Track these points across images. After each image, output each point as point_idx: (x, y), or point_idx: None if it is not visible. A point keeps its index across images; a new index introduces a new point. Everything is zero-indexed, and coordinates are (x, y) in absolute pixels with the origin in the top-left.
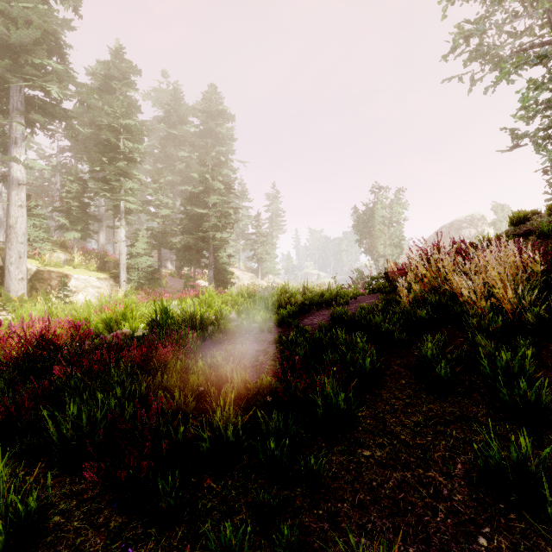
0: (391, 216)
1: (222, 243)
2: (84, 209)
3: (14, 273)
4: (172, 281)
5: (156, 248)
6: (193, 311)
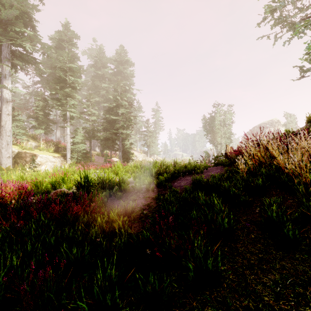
0: (224, 120)
1: (126, 136)
2: (46, 116)
3: (4, 154)
4: (98, 158)
5: (88, 139)
6: (104, 177)
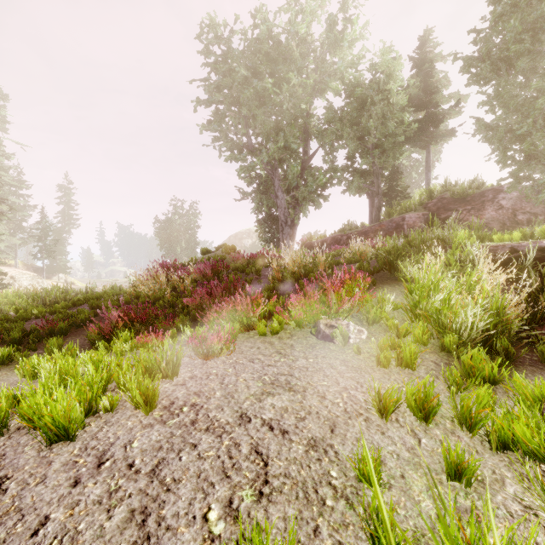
0: (187, 225)
1: None
2: None
3: None
4: None
5: None
6: None
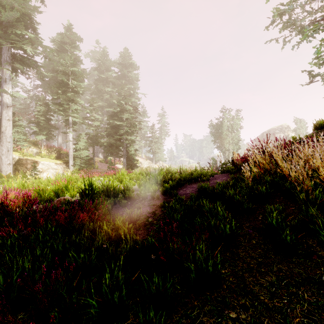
0: (232, 126)
1: (131, 142)
2: (47, 121)
3: (4, 160)
4: (101, 165)
5: (91, 145)
6: (108, 185)
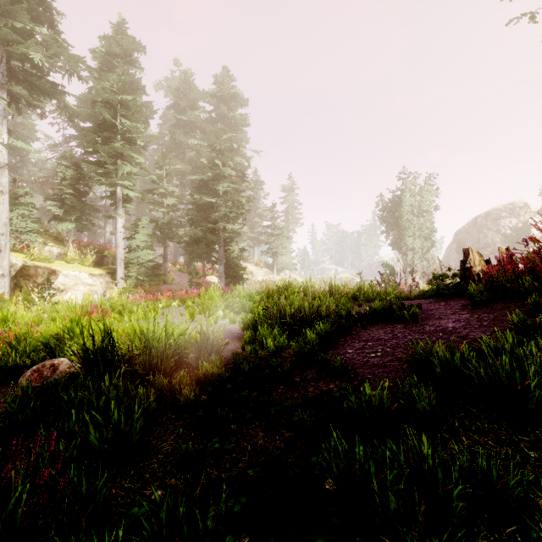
0: (421, 204)
1: (233, 235)
2: (79, 197)
3: None
4: (180, 277)
5: (160, 241)
6: (152, 338)
